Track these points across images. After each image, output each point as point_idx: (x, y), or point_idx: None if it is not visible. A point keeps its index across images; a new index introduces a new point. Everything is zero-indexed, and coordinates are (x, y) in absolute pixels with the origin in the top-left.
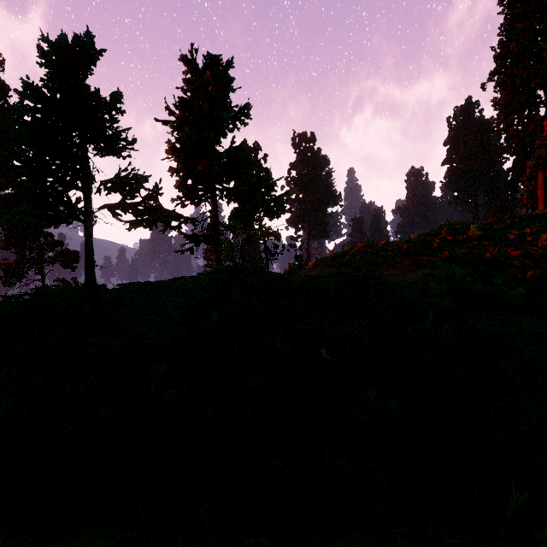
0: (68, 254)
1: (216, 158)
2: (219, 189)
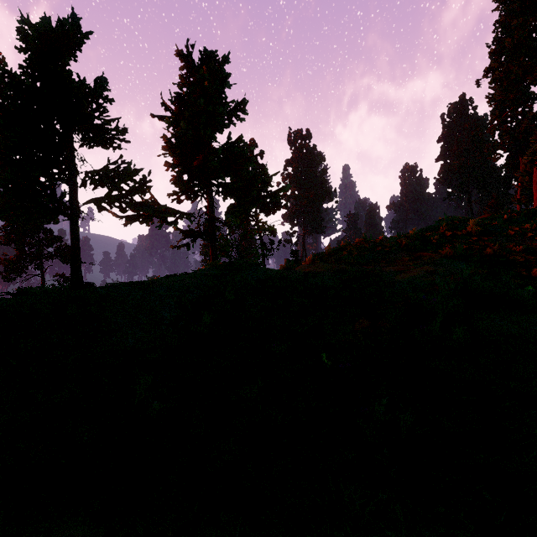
0: (67, 249)
1: (212, 153)
2: (215, 184)
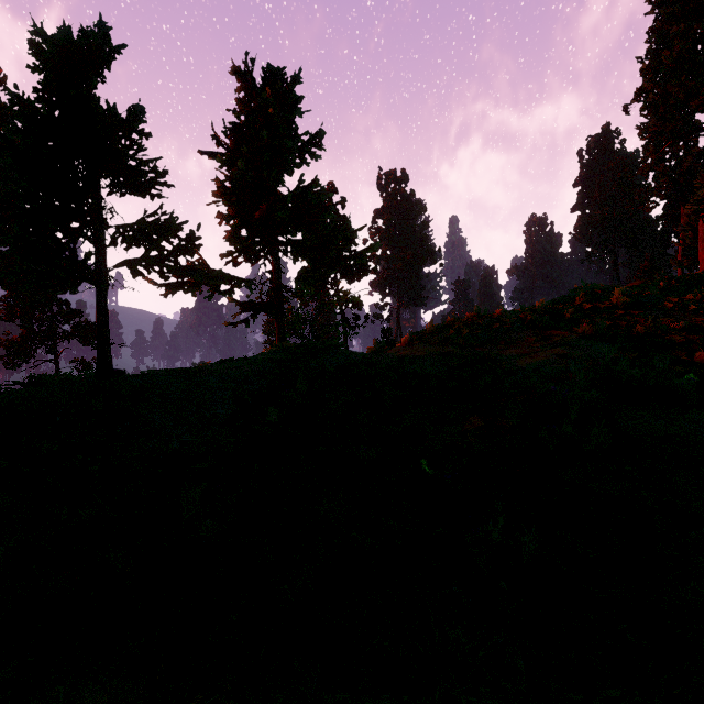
0: (89, 327)
1: (278, 201)
2: (282, 242)
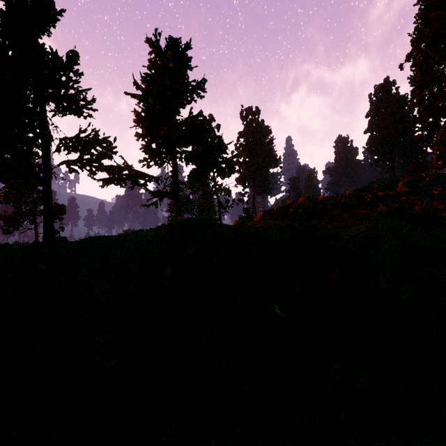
0: (57, 207)
1: (176, 125)
2: (178, 152)
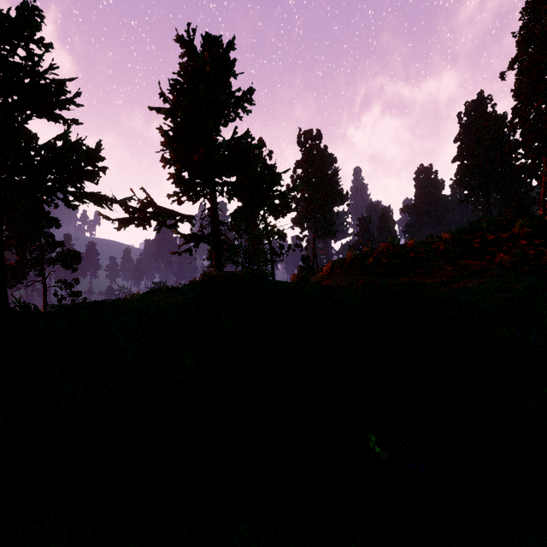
0: (70, 255)
1: (214, 146)
2: (218, 183)
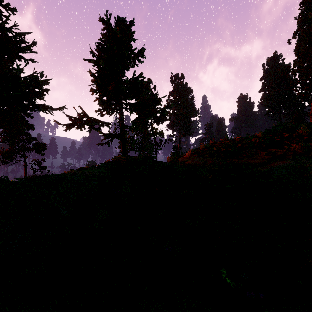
0: (40, 145)
1: (121, 81)
2: (124, 103)
